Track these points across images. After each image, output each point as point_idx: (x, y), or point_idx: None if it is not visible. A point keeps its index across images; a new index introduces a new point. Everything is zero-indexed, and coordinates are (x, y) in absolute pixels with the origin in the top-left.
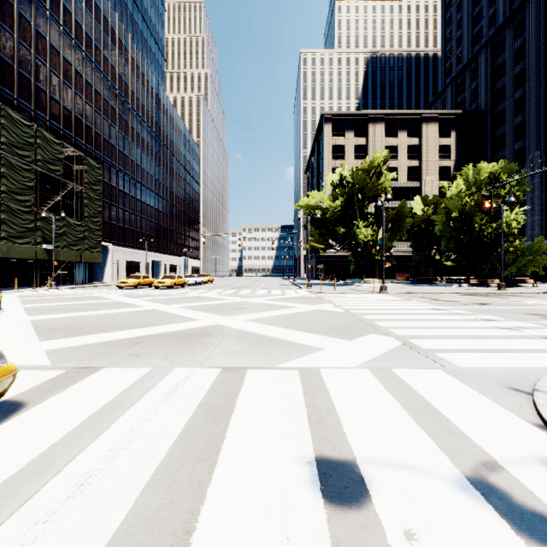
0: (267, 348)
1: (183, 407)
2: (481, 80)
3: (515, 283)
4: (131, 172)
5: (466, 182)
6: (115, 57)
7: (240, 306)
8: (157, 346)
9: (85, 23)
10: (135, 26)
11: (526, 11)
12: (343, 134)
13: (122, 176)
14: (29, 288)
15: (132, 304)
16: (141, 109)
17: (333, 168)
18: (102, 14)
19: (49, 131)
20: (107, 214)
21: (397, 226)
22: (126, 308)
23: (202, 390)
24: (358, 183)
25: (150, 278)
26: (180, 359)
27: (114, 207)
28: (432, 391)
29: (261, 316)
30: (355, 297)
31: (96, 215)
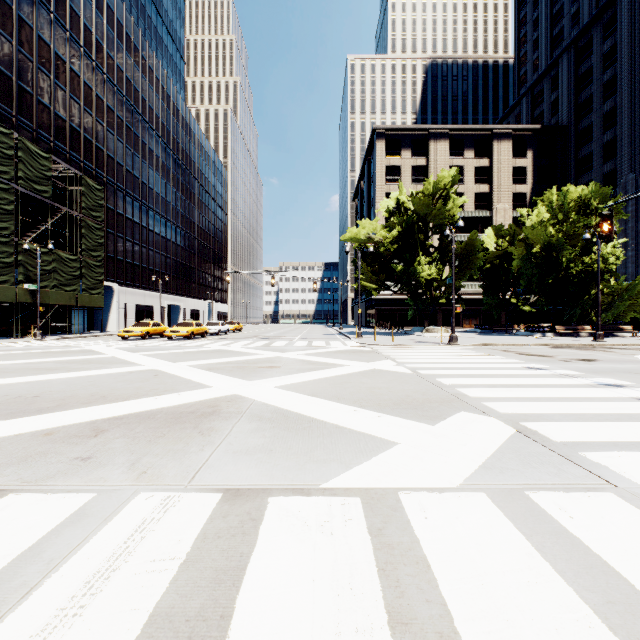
0: (306, 441)
1: (108, 632)
2: (563, 90)
3: (611, 332)
4: (142, 196)
5: (550, 209)
6: (122, 56)
7: (271, 364)
8: (130, 438)
9: (84, 12)
10: (147, 20)
11: (618, 6)
12: (398, 153)
13: (131, 201)
14: (7, 339)
15: (128, 362)
16: (155, 121)
17: (387, 194)
18: (105, 2)
19: (36, 143)
20: (111, 248)
21: (467, 263)
22: (115, 368)
23: (171, 562)
24: (420, 209)
25: (162, 326)
26: (157, 468)
27: (121, 239)
28: (637, 560)
29: (299, 380)
30: (419, 350)
31: (96, 248)
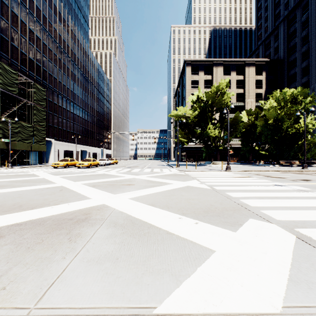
0: (145, 248)
1: None
2: (281, 41)
3: (309, 164)
4: (67, 95)
5: (277, 100)
6: (56, 23)
7: (129, 182)
8: (15, 245)
9: None
10: (70, 5)
11: None
12: (197, 73)
13: (61, 97)
14: None
15: (50, 181)
16: (73, 57)
17: (192, 94)
18: None
19: (10, 66)
20: (51, 121)
21: (234, 128)
22: (39, 185)
23: None
24: (209, 100)
25: (75, 161)
26: (17, 282)
27: (56, 116)
28: None
29: (144, 194)
30: (211, 174)
31: (42, 121)
